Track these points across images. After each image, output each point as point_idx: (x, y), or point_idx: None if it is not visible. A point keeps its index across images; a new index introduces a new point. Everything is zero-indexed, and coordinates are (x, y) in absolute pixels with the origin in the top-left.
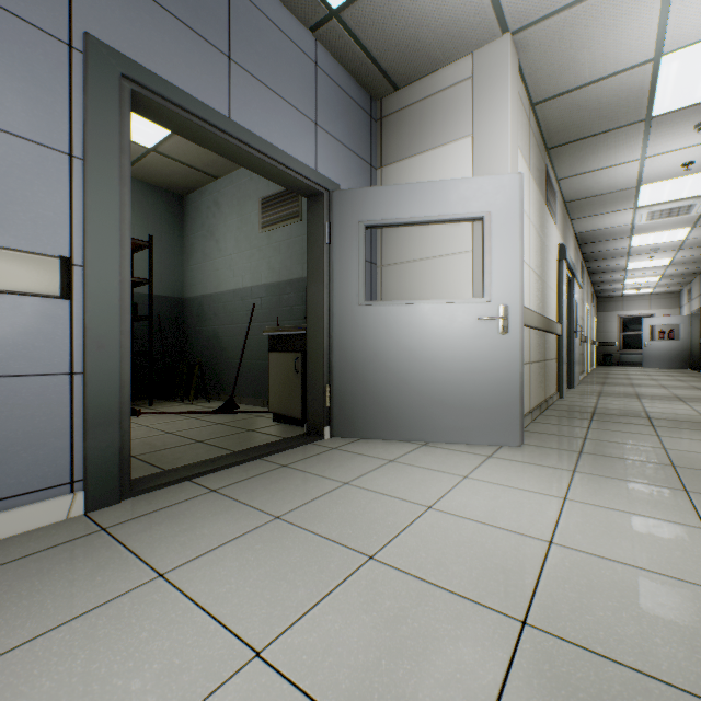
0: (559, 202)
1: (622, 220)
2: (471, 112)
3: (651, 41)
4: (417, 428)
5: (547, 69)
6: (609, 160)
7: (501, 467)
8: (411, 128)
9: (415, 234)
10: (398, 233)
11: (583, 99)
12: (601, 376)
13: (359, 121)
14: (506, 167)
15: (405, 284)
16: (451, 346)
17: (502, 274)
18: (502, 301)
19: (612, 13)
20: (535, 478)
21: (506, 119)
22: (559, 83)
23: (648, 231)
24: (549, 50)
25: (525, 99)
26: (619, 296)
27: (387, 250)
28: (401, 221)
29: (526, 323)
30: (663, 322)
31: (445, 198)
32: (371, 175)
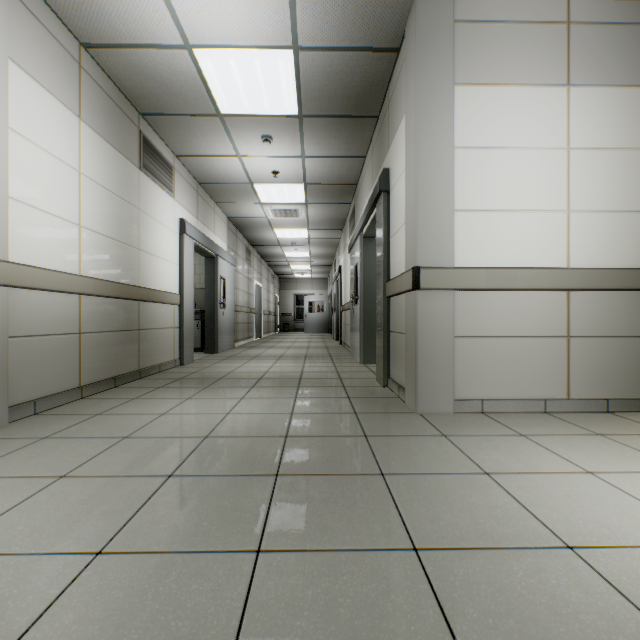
0: (186, 179)
1: (258, 213)
2: None
3: (170, 21)
4: None
5: None
6: (212, 149)
7: None
8: None
9: None
10: None
11: (141, 64)
12: (265, 340)
13: None
14: None
15: None
16: None
17: None
18: None
19: None
20: None
21: None
22: (98, 28)
23: (283, 227)
24: None
25: (59, 28)
26: (294, 278)
27: None
28: None
29: (42, 287)
30: (316, 299)
31: None
32: None
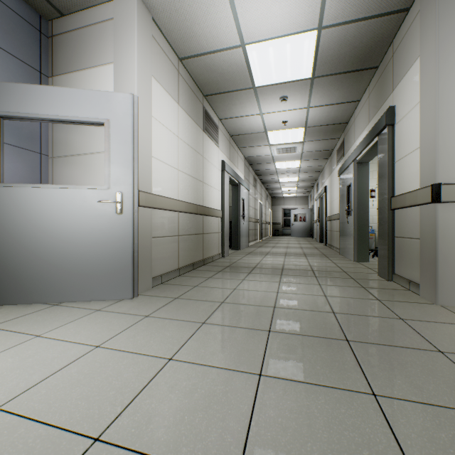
0: (224, 134)
1: (266, 152)
2: (113, 45)
3: (235, 31)
4: (48, 292)
5: (177, 32)
6: (244, 111)
7: (91, 320)
8: (74, 49)
9: (77, 134)
10: (65, 132)
11: (211, 63)
12: (266, 242)
13: (22, 30)
14: (134, 90)
15: (70, 173)
16: (78, 223)
17: (119, 168)
18: (119, 189)
19: (203, 1)
20: (104, 327)
21: (134, 55)
22: (190, 47)
23: (282, 160)
24: (172, 17)
25: (170, 52)
26: (282, 197)
27: (57, 144)
28: (32, 116)
29: (165, 208)
30: (299, 212)
31: (72, 103)
32: (41, 81)
